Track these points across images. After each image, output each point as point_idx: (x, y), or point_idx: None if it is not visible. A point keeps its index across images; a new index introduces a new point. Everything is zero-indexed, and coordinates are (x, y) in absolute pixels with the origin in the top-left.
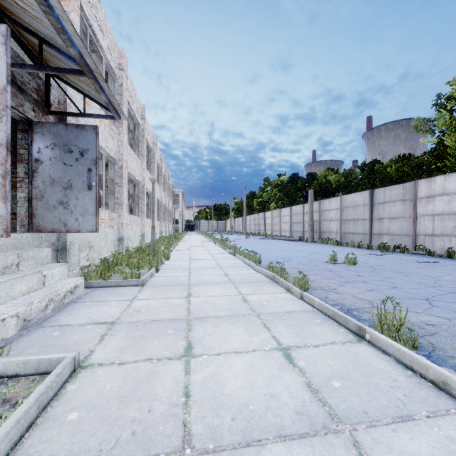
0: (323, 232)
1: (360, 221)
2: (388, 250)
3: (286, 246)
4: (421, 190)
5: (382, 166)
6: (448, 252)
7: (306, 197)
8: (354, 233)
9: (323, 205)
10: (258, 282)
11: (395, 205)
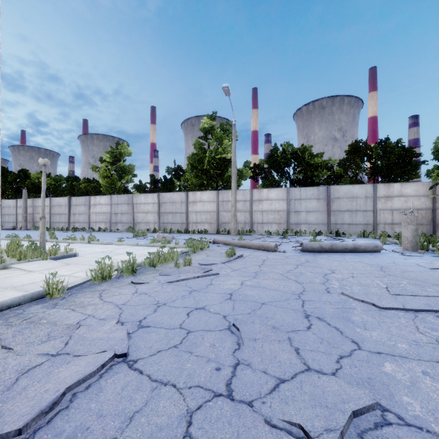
0: (37, 222)
1: (63, 215)
2: (77, 230)
3: (3, 233)
4: (92, 201)
5: (80, 181)
6: (99, 229)
7: (17, 191)
8: (60, 222)
9: (36, 202)
10: (5, 241)
11: (81, 207)
